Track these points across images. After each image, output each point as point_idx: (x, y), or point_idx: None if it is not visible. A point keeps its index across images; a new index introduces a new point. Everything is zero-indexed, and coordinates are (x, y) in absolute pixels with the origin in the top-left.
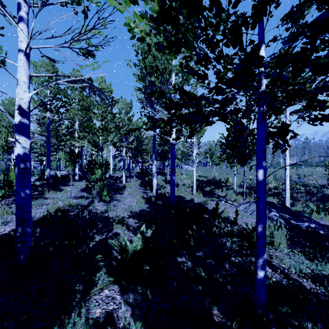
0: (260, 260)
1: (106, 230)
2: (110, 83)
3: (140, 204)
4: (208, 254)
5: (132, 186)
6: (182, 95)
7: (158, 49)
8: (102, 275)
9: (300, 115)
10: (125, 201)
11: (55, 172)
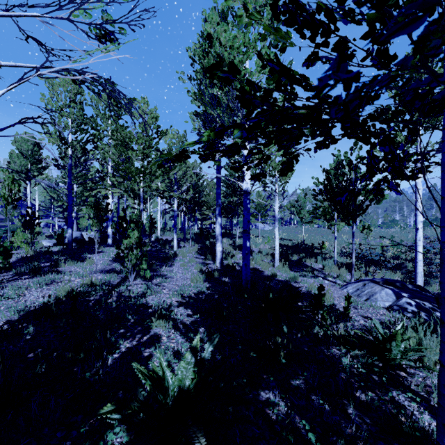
0: None
1: (140, 329)
2: (155, 107)
3: (196, 282)
4: (314, 382)
5: (187, 254)
6: (277, 74)
7: None
8: (118, 433)
9: None
10: (174, 277)
11: (81, 234)
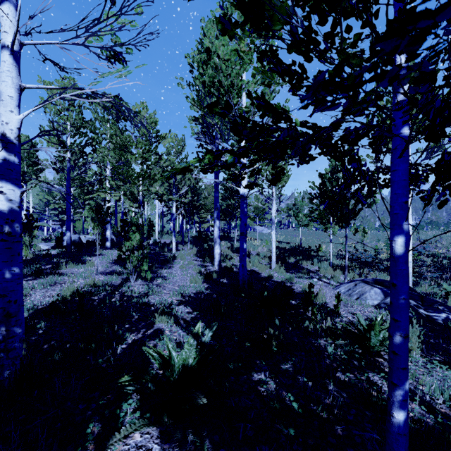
0: (398, 392)
1: (144, 324)
2: (154, 111)
3: (195, 283)
4: (301, 366)
5: (186, 257)
6: (263, 109)
7: (222, 30)
8: (131, 405)
9: (430, 154)
10: (174, 278)
11: (79, 237)
